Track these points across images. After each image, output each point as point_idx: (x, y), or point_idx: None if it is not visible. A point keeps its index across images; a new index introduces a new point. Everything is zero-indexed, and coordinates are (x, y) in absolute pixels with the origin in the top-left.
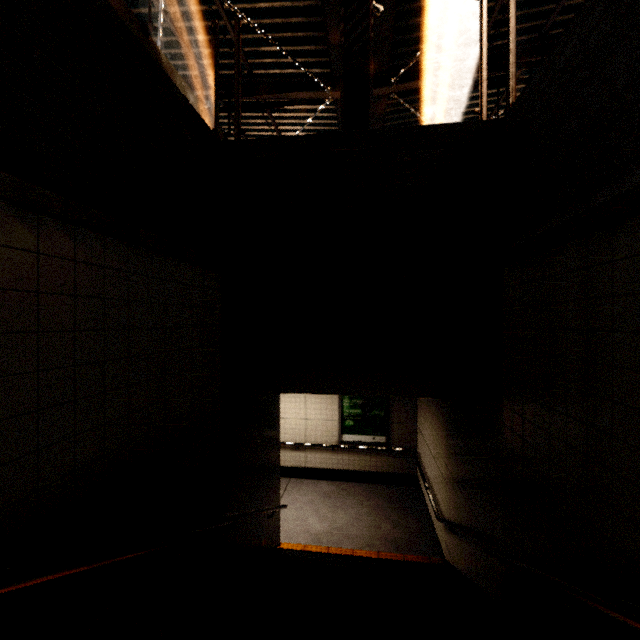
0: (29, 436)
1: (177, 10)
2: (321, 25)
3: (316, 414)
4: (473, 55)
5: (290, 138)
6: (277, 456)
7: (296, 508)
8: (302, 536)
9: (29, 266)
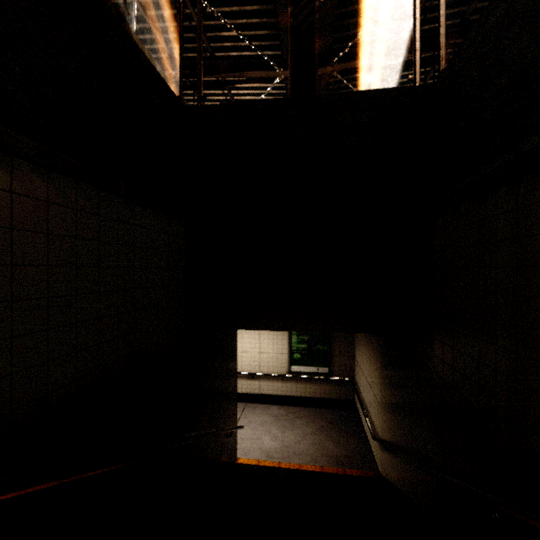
0: (2, 361)
1: (149, 0)
2: (273, 12)
3: (268, 348)
4: (404, 38)
5: (245, 103)
6: (235, 384)
7: (251, 428)
8: (256, 453)
9: (2, 204)
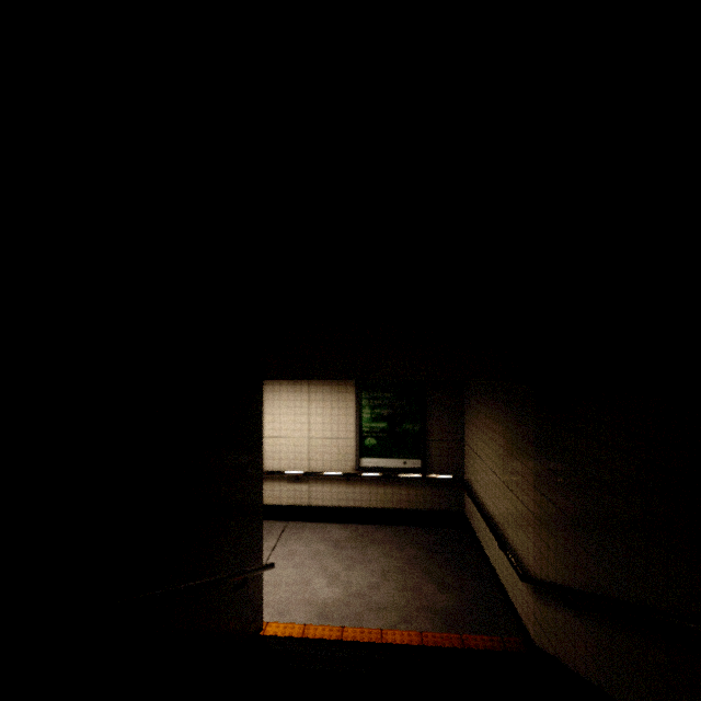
0: None
1: None
2: None
3: (324, 430)
4: None
5: None
6: (257, 482)
7: (294, 565)
8: (301, 610)
9: None
